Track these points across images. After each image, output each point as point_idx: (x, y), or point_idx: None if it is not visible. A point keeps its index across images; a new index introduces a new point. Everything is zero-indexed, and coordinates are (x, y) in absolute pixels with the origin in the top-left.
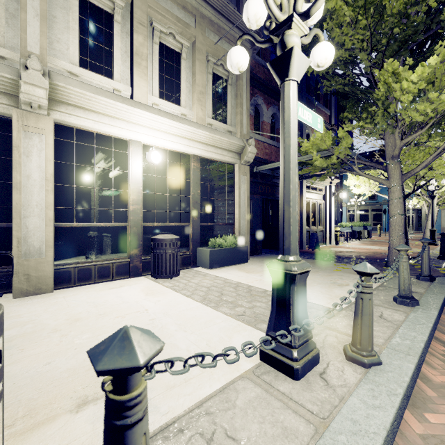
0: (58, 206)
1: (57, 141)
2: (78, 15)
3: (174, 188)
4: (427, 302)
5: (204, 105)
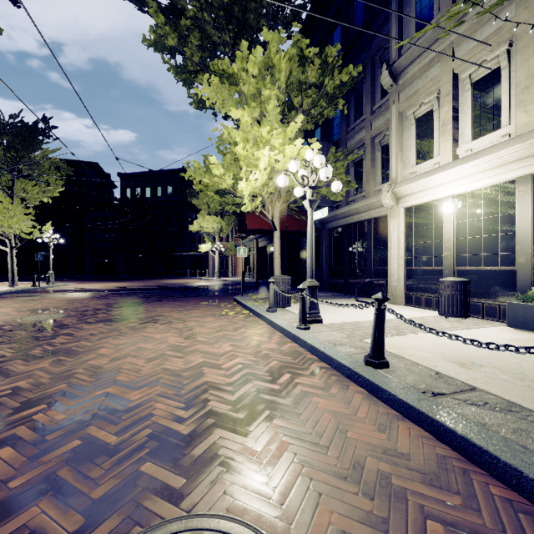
0: (407, 256)
1: (406, 218)
2: (416, 132)
3: (491, 227)
4: (374, 373)
5: (531, 101)
